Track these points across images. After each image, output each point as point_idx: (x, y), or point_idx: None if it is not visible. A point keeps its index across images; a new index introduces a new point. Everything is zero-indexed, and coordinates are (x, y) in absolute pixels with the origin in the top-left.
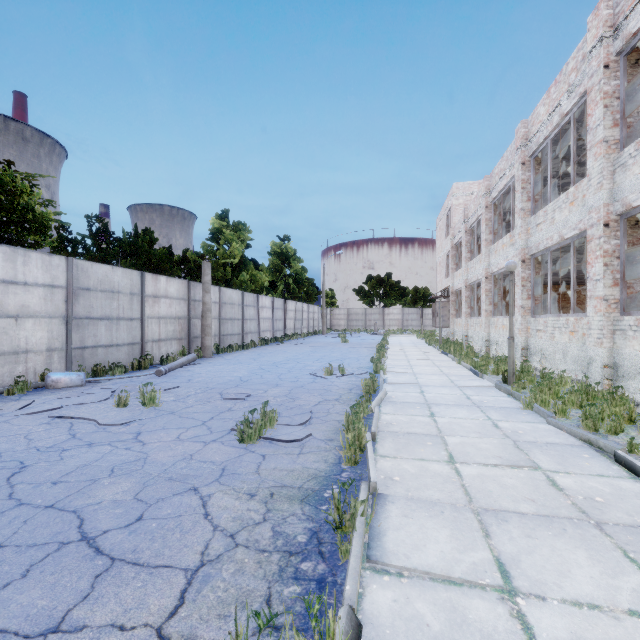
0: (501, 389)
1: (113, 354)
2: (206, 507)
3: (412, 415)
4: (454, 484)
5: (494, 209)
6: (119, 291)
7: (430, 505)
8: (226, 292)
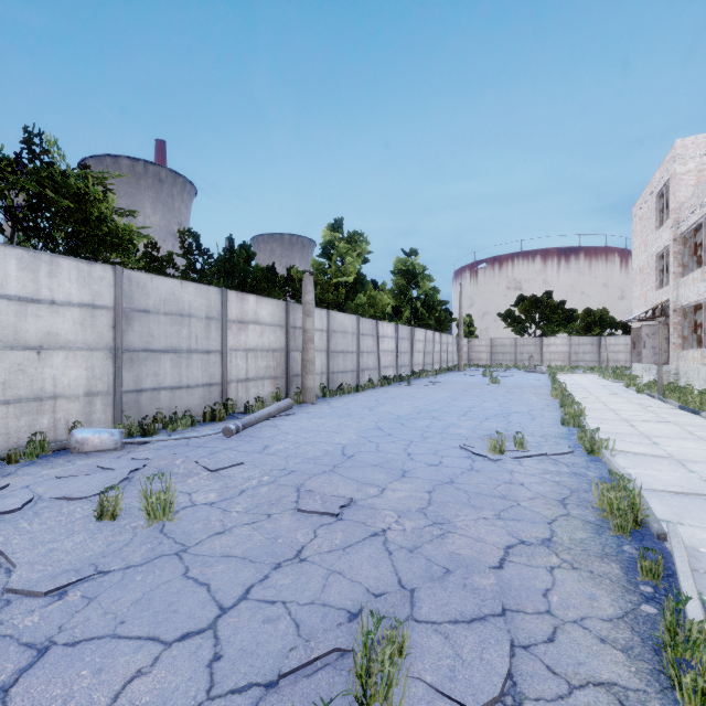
0: None
1: (182, 399)
2: None
3: None
4: None
5: None
6: (191, 314)
7: None
8: (336, 317)
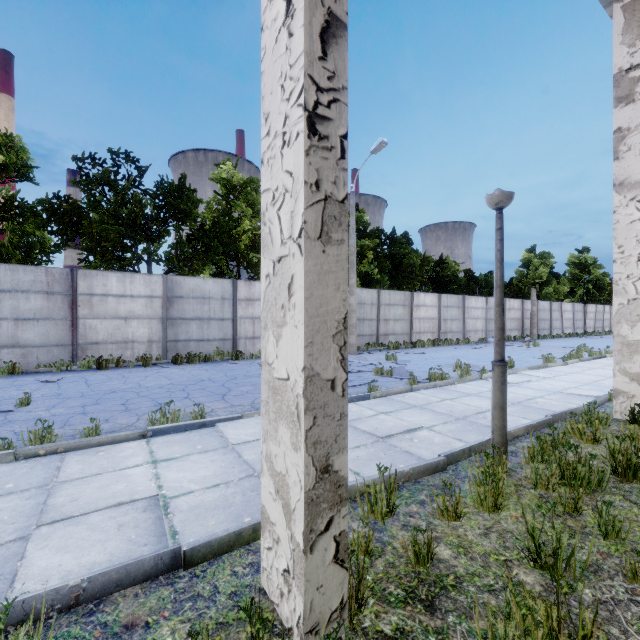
0: None
1: None
2: None
3: None
4: None
5: None
6: None
7: None
8: (540, 303)
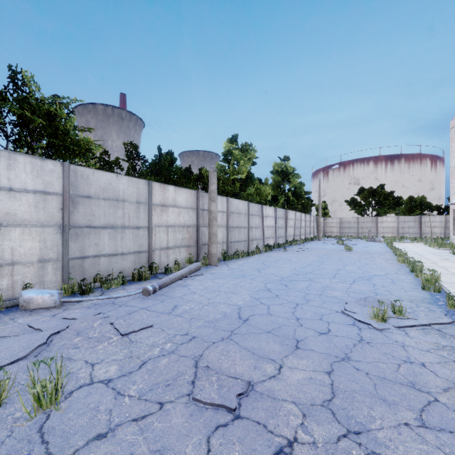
0: None
1: (117, 263)
2: None
3: None
4: None
5: None
6: (124, 199)
7: None
8: (233, 202)
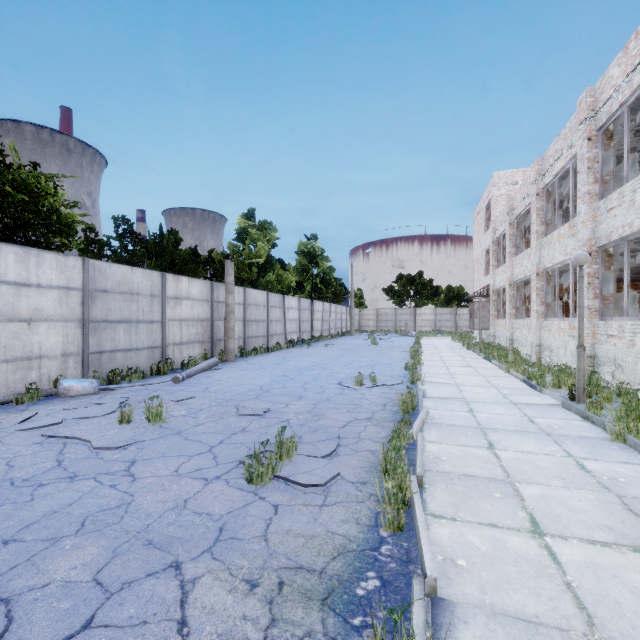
0: (571, 409)
1: (132, 358)
2: (184, 606)
3: (465, 446)
4: (553, 581)
5: (546, 196)
6: (138, 293)
7: (527, 632)
8: (251, 293)
